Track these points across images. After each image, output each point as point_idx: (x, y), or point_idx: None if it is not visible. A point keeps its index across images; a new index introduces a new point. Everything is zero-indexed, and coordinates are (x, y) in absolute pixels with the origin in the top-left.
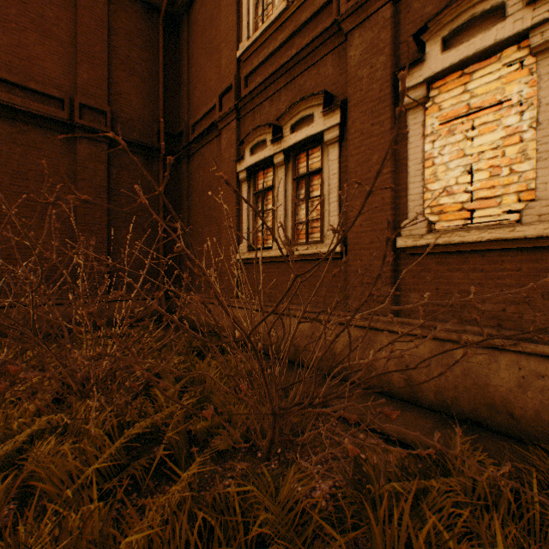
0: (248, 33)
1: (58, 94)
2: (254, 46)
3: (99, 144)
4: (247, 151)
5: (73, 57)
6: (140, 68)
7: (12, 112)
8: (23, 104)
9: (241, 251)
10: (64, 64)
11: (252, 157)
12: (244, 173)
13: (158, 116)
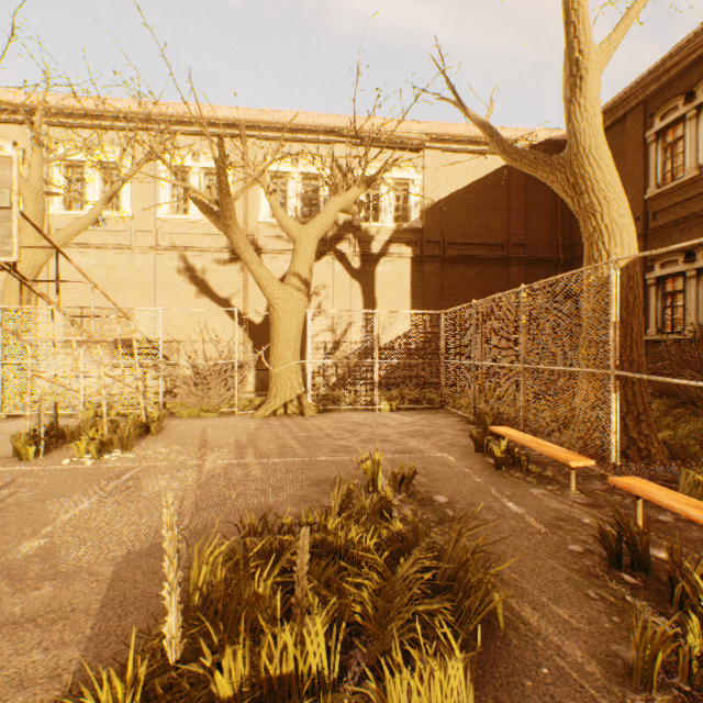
0: (655, 181)
1: (500, 242)
2: (662, 193)
3: (520, 266)
4: (656, 266)
5: (506, 216)
6: (542, 205)
7: (481, 260)
8: (486, 254)
9: (648, 334)
10: (502, 222)
11: (662, 270)
12: (651, 280)
13: (555, 235)
